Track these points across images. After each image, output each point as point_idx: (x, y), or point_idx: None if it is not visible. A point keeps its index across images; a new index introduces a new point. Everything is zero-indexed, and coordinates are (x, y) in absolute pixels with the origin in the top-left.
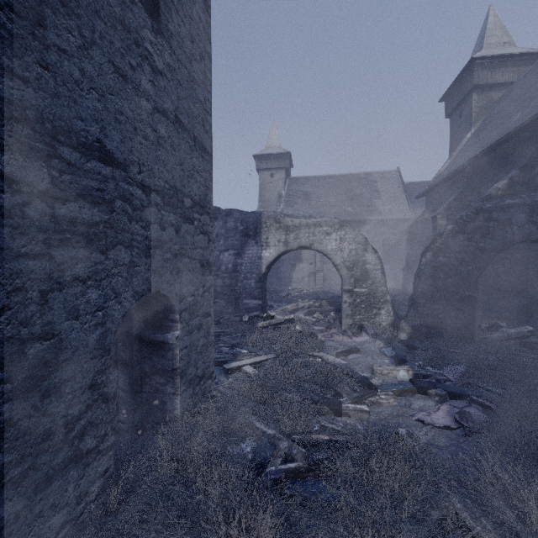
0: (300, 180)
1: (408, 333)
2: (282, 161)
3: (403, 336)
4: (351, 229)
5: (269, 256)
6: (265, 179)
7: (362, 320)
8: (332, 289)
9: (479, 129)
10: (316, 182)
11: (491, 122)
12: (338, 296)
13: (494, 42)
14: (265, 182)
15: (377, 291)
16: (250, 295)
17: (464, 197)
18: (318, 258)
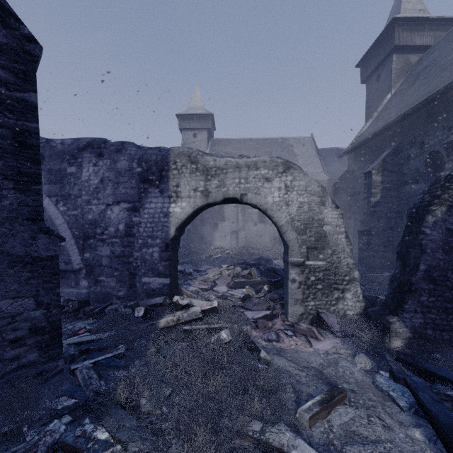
0: (222, 142)
1: (406, 338)
2: (205, 122)
3: (396, 344)
4: (302, 173)
5: (180, 213)
6: (188, 139)
7: (318, 308)
8: (255, 248)
9: (402, 87)
10: (237, 144)
11: (420, 77)
12: (266, 259)
13: (410, 8)
14: (188, 142)
15: (341, 264)
16: (151, 270)
17: (400, 151)
18: (240, 217)
